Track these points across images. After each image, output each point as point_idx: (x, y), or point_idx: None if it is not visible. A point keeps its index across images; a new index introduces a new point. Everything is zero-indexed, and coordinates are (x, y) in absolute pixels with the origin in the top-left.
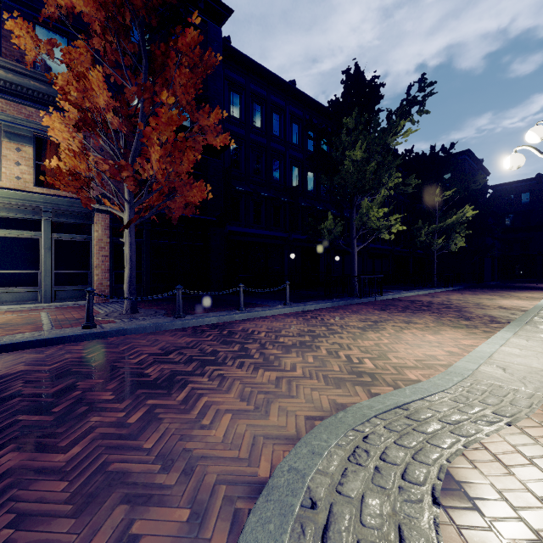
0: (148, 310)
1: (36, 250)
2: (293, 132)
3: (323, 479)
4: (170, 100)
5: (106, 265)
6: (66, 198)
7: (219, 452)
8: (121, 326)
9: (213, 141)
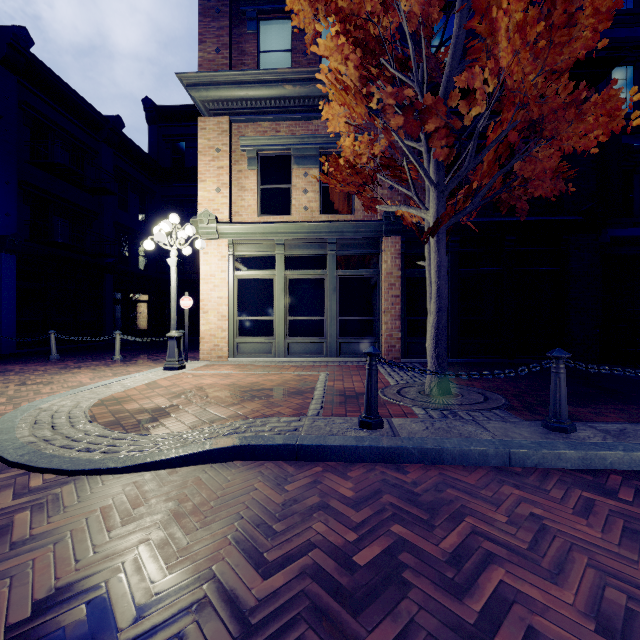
0: (468, 391)
1: (321, 293)
2: None
3: None
4: None
5: (396, 309)
6: (350, 222)
7: None
8: (428, 433)
9: None
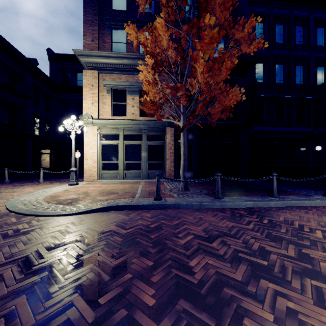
0: (195, 189)
1: (140, 151)
2: (318, 36)
3: None
4: (211, 21)
5: (172, 158)
6: (153, 121)
7: None
8: (177, 201)
9: (246, 49)
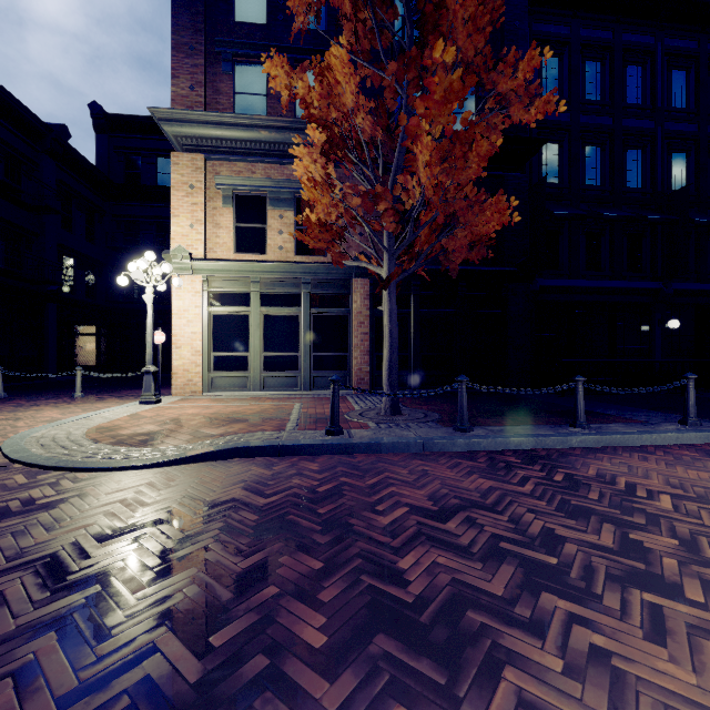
0: (415, 412)
1: (296, 329)
2: (674, 87)
3: None
4: (448, 55)
5: (365, 345)
6: (323, 265)
7: None
8: (374, 436)
9: (522, 116)
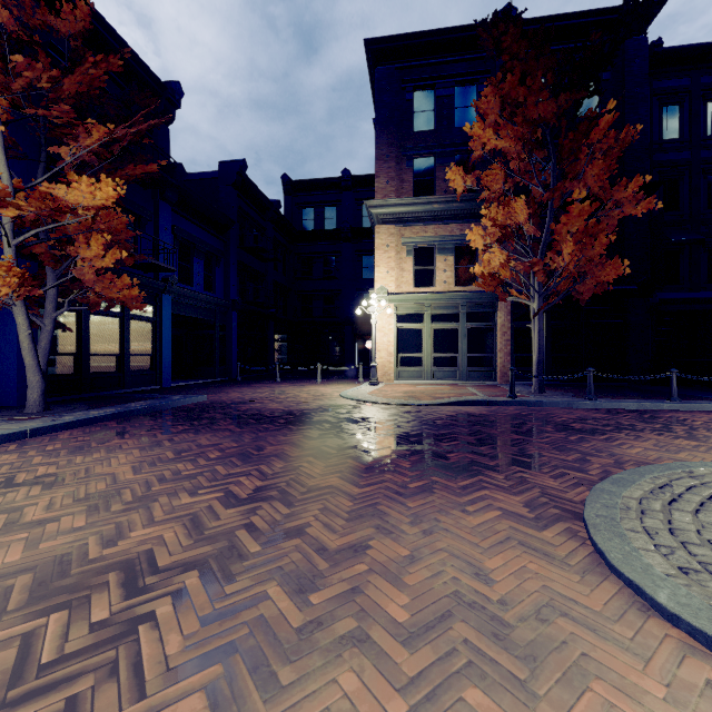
0: (554, 392)
1: (455, 338)
2: None
3: (705, 471)
4: (582, 195)
5: (507, 348)
6: (477, 292)
7: (632, 455)
8: (536, 399)
9: (631, 211)
